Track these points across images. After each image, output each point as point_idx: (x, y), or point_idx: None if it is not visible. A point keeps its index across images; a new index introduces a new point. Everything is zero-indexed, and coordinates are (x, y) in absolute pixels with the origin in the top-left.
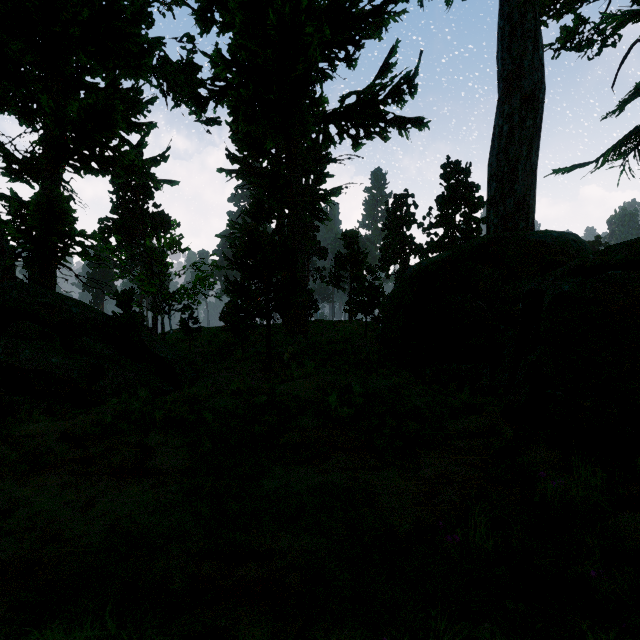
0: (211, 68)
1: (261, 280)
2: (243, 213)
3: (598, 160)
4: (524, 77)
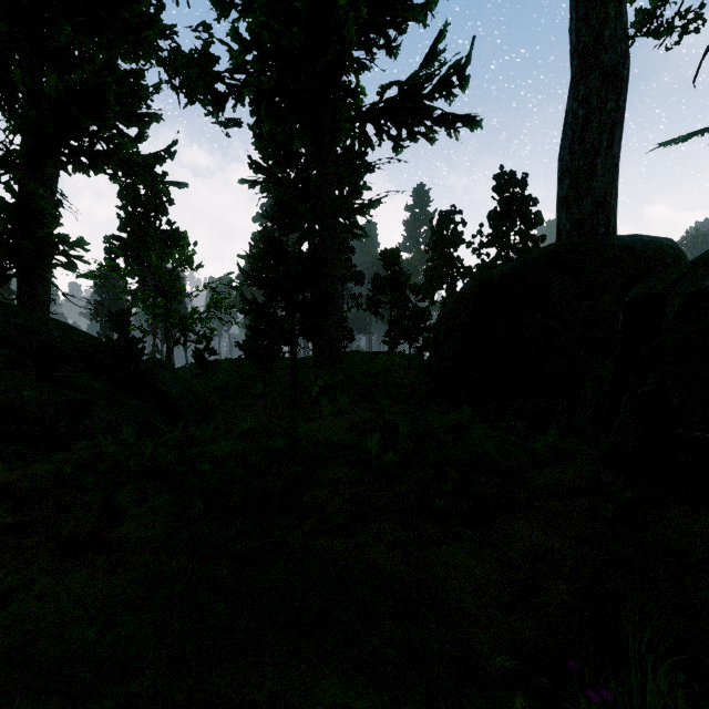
0: (230, 59)
1: (284, 298)
2: (262, 216)
3: None
4: (604, 50)
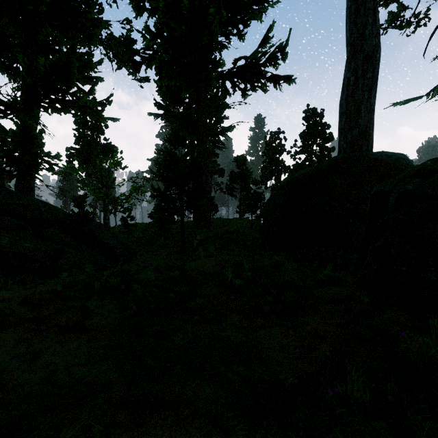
0: (143, 41)
1: (177, 188)
2: (164, 140)
3: (428, 93)
4: (366, 42)
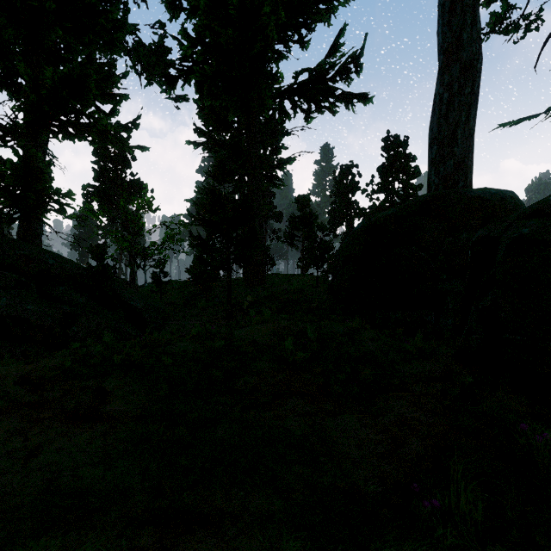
0: (179, 50)
1: (222, 235)
2: (206, 173)
3: (548, 110)
4: (463, 48)
